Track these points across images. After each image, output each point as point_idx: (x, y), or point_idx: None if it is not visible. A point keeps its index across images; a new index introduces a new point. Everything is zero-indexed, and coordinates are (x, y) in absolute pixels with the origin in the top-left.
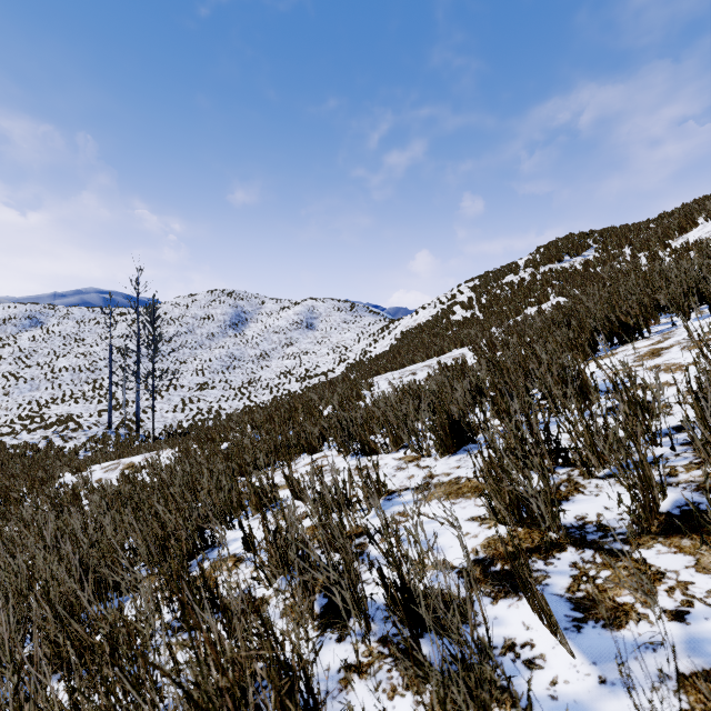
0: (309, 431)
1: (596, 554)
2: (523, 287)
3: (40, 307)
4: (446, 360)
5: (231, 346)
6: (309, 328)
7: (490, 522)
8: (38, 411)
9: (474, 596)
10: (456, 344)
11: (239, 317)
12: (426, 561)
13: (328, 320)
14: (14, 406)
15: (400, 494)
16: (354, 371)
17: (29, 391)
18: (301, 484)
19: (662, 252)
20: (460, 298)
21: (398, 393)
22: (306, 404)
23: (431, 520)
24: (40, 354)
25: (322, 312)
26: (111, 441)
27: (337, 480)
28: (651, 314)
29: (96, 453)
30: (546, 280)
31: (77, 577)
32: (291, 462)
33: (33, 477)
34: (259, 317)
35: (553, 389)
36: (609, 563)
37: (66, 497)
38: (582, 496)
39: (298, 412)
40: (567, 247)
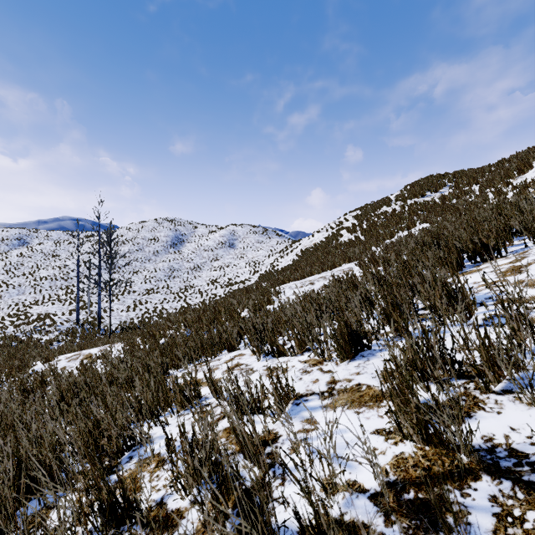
0: (228, 333)
1: (515, 487)
2: (395, 215)
3: (26, 230)
4: (337, 273)
5: (172, 260)
6: (231, 247)
7: (396, 437)
8: (23, 310)
9: (391, 531)
10: (344, 260)
11: (178, 238)
12: (336, 480)
13: (245, 241)
14: (5, 306)
15: (307, 399)
16: (265, 280)
17: (17, 295)
18: (219, 389)
19: (505, 189)
20: (346, 224)
21: (301, 302)
22: (227, 308)
23: (338, 430)
24: (26, 267)
25: (241, 235)
26: (78, 334)
27: (250, 391)
28: (506, 237)
29: (66, 344)
30: (412, 210)
31: (8, 483)
32: (214, 358)
33: (11, 365)
34: (193, 238)
35: (436, 302)
36: (534, 501)
37: (32, 384)
38: (484, 412)
39: (221, 314)
40: (428, 185)
